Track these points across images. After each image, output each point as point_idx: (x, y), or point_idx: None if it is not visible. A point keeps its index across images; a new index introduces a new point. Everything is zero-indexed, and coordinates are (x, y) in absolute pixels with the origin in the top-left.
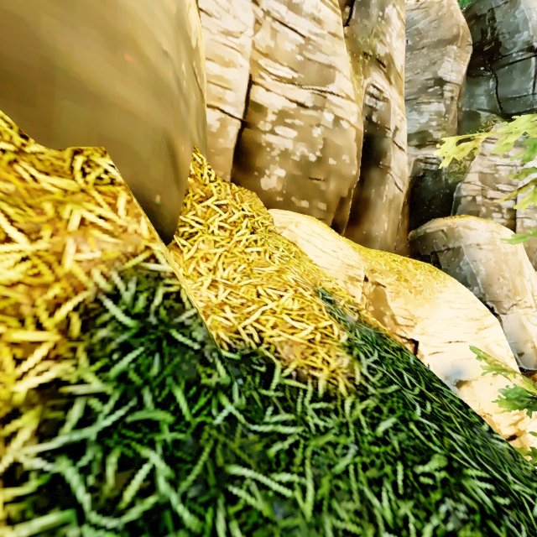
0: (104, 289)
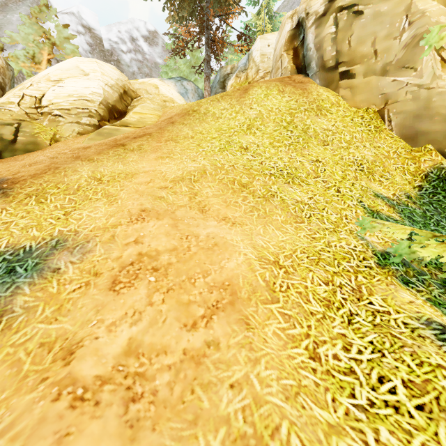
0: (429, 171)
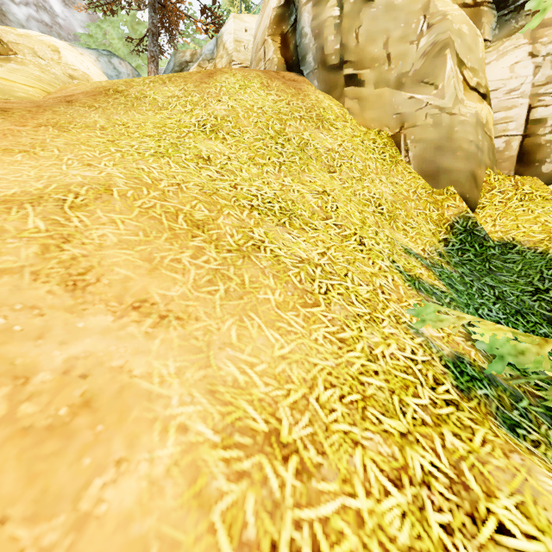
0: (454, 221)
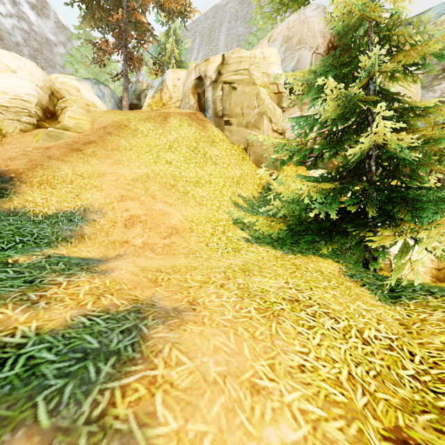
0: (265, 185)
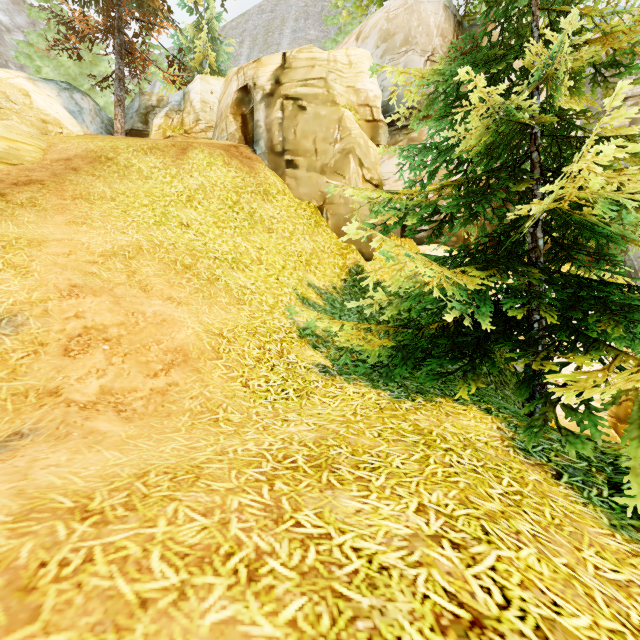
0: (352, 267)
